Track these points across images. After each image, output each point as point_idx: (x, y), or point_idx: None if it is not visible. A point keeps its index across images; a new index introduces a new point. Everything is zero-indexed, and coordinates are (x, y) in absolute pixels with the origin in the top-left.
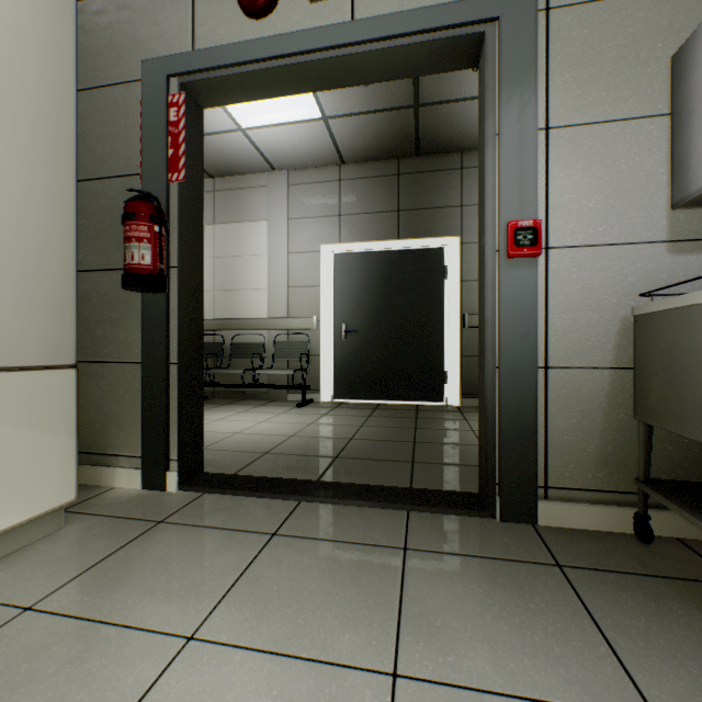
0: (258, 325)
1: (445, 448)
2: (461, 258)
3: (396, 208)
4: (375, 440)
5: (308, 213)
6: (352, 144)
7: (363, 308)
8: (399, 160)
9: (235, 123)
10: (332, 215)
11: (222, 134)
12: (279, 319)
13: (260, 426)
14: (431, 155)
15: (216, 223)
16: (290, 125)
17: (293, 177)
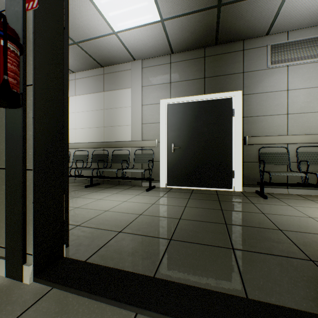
0: (126, 144)
1: (252, 231)
2: (243, 103)
3: (203, 76)
4: (197, 220)
5: (153, 82)
6: (178, 38)
7: (184, 134)
8: (205, 48)
9: (111, 28)
10: (166, 83)
11: (104, 37)
12: (137, 141)
13: (122, 205)
14: (224, 43)
15: (104, 91)
16: (141, 27)
17: (144, 63)
